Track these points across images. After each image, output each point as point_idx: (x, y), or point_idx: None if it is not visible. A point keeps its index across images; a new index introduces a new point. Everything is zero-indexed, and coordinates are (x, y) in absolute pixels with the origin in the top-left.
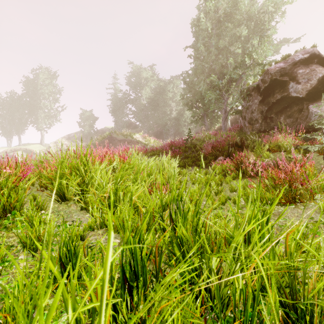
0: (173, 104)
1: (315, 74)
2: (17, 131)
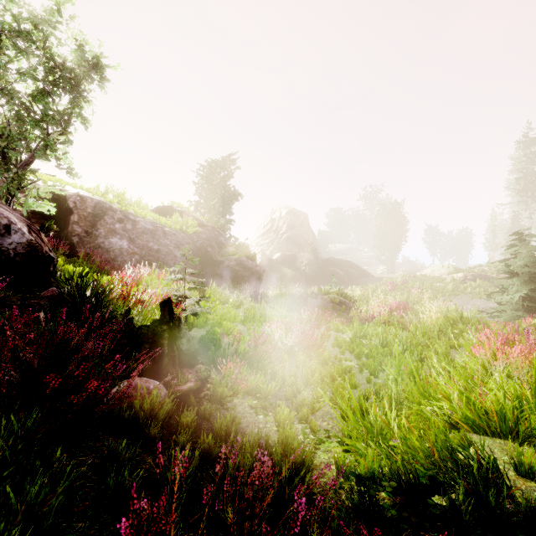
0: None
1: None
2: None
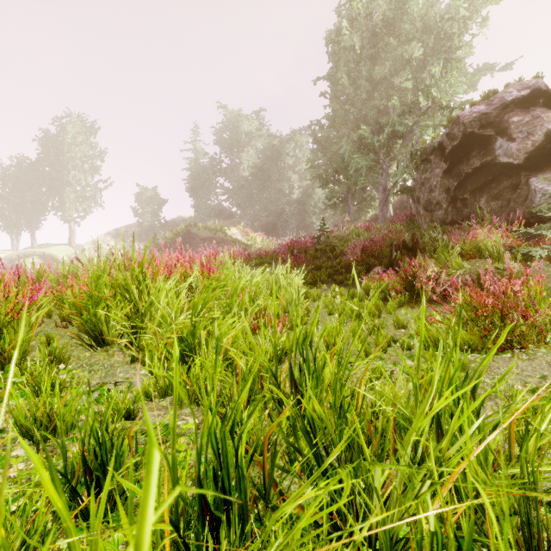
0: (295, 177)
1: (541, 124)
2: (30, 224)
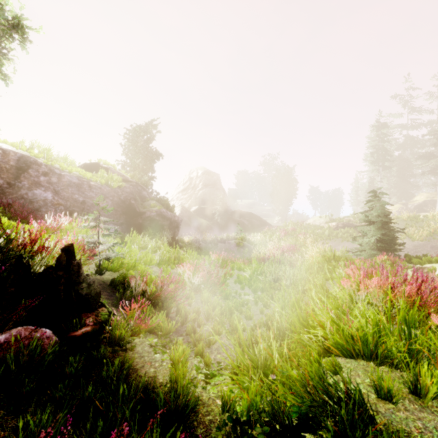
0: None
1: None
2: None
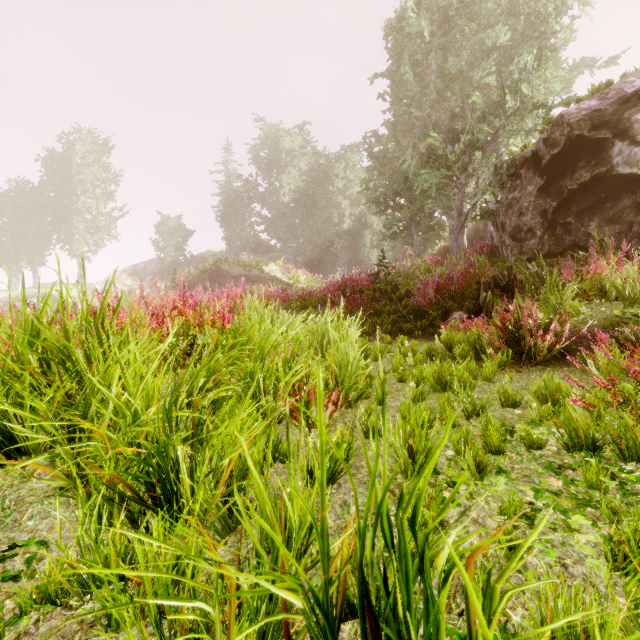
0: (345, 203)
1: None
2: (31, 259)
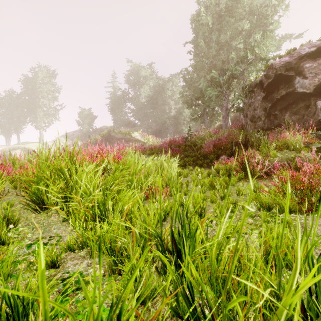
0: (172, 102)
1: None
2: (16, 130)
